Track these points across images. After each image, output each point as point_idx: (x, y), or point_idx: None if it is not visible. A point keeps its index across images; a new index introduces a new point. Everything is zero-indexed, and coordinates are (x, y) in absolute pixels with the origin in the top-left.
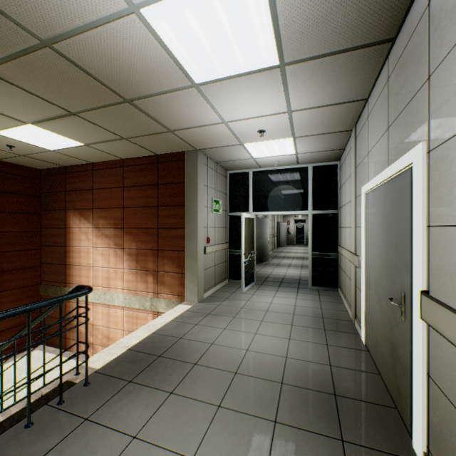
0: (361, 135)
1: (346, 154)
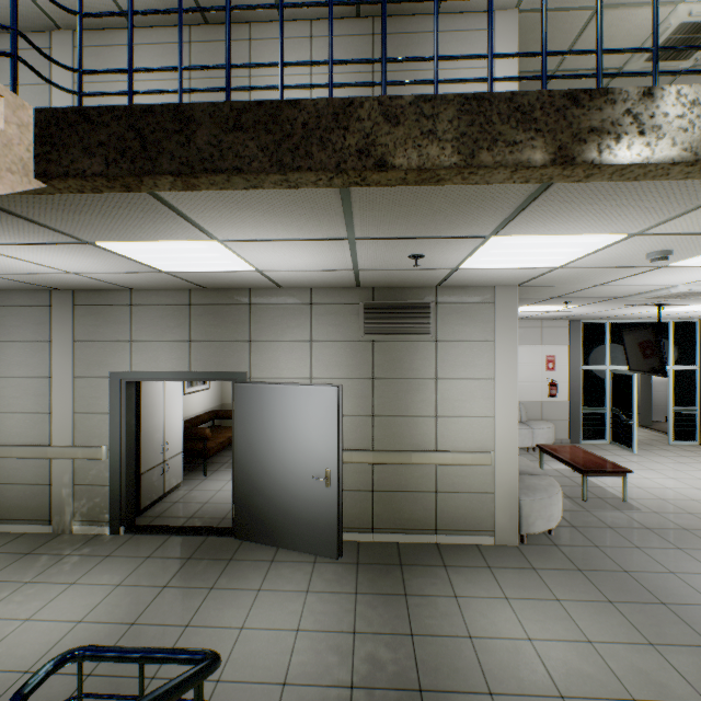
0: (104, 53)
1: (8, 48)
